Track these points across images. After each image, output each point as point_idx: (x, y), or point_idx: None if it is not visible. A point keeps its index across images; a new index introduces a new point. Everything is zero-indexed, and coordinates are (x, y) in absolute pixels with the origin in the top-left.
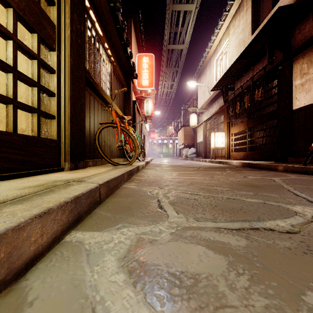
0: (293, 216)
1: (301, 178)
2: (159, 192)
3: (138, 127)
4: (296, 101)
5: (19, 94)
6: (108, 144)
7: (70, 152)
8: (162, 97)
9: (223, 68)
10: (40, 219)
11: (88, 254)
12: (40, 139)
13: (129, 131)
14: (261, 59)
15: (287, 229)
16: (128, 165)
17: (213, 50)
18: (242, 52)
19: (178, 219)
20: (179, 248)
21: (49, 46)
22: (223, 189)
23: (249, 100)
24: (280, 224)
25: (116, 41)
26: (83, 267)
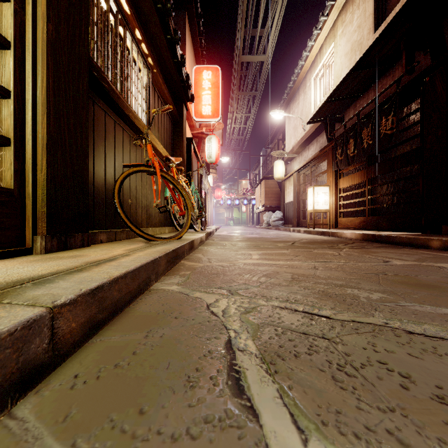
0: None
1: None
2: (229, 309)
3: (196, 180)
4: None
5: None
6: (143, 203)
7: (48, 215)
8: (232, 137)
9: (326, 89)
10: None
11: None
12: None
13: (177, 181)
14: (391, 69)
15: None
16: (175, 239)
17: (310, 62)
18: (361, 57)
19: None
20: None
21: None
22: (370, 295)
23: (370, 136)
24: None
25: (156, 32)
26: None
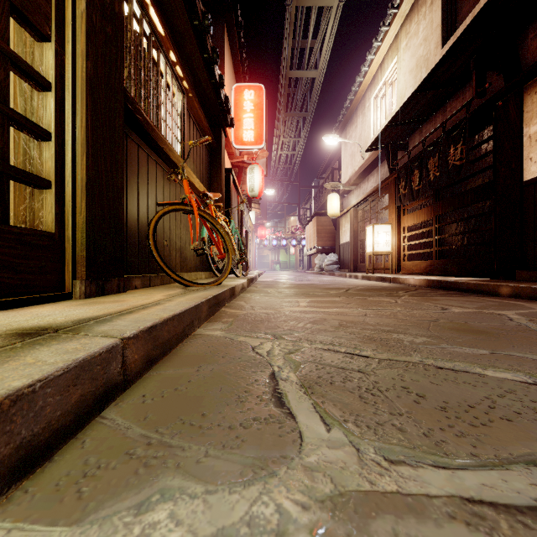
0: None
1: None
2: (274, 350)
3: (236, 217)
4: (531, 165)
5: None
6: (177, 244)
7: (87, 259)
8: (279, 165)
9: (388, 111)
10: None
11: None
12: (8, 229)
13: (216, 221)
14: (461, 90)
15: None
16: (214, 284)
17: (369, 79)
18: (426, 77)
19: (331, 452)
20: None
21: (35, 29)
22: (415, 339)
23: (437, 167)
24: None
25: (192, 51)
26: None
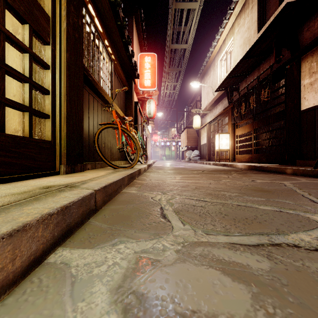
0: (317, 228)
1: (312, 182)
2: (162, 198)
3: (140, 129)
4: (305, 101)
5: (12, 92)
6: (108, 145)
7: (66, 154)
8: (165, 98)
9: (228, 68)
10: (10, 240)
11: (74, 281)
12: (32, 140)
13: (130, 133)
14: (268, 58)
15: (314, 245)
16: (129, 167)
17: (217, 49)
18: (248, 51)
19: (184, 231)
20: (187, 272)
21: (43, 39)
22: (232, 194)
23: (254, 101)
24: (305, 238)
25: (116, 38)
26: (64, 304)
